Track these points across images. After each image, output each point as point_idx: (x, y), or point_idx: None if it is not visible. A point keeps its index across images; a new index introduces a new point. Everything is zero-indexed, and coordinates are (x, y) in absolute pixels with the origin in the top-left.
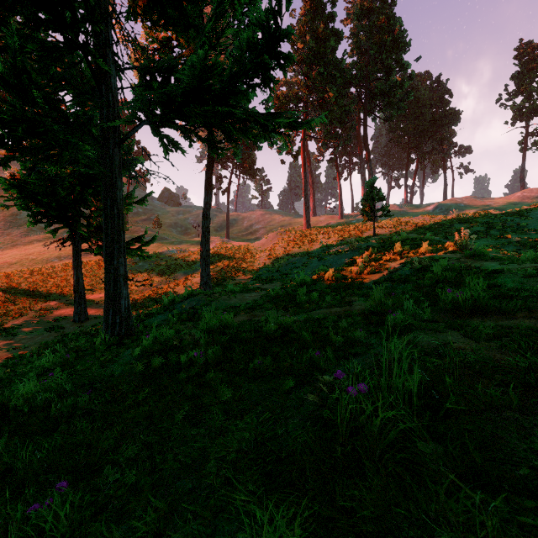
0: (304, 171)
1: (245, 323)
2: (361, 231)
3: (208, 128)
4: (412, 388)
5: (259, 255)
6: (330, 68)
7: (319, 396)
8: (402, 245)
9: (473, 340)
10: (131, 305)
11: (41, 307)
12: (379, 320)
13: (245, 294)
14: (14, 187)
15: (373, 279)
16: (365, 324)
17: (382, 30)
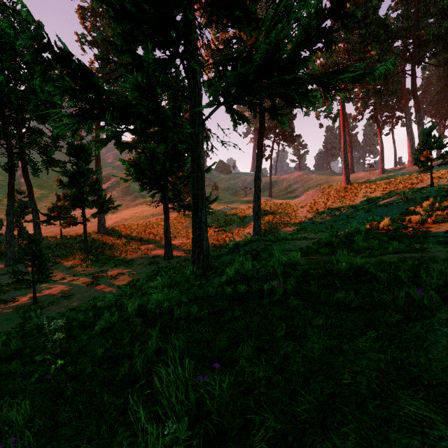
0: (343, 131)
1: (312, 263)
2: (410, 183)
3: (271, 98)
4: None
5: (300, 210)
6: (372, 27)
7: (447, 332)
8: None
9: None
10: None
11: (144, 248)
12: None
13: (296, 241)
14: (132, 166)
15: (442, 228)
16: None
17: None
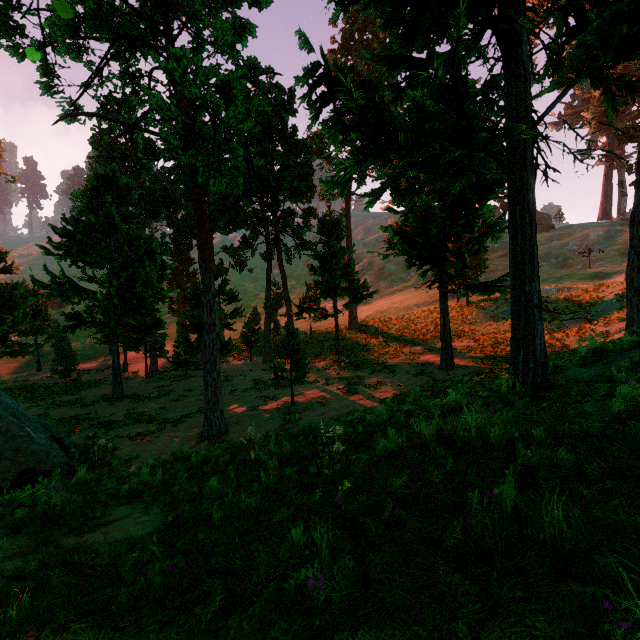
0: None
1: None
2: None
3: None
4: None
5: None
6: None
7: None
8: None
9: None
10: (501, 357)
11: (409, 351)
12: None
13: None
14: (397, 233)
15: None
16: None
17: None
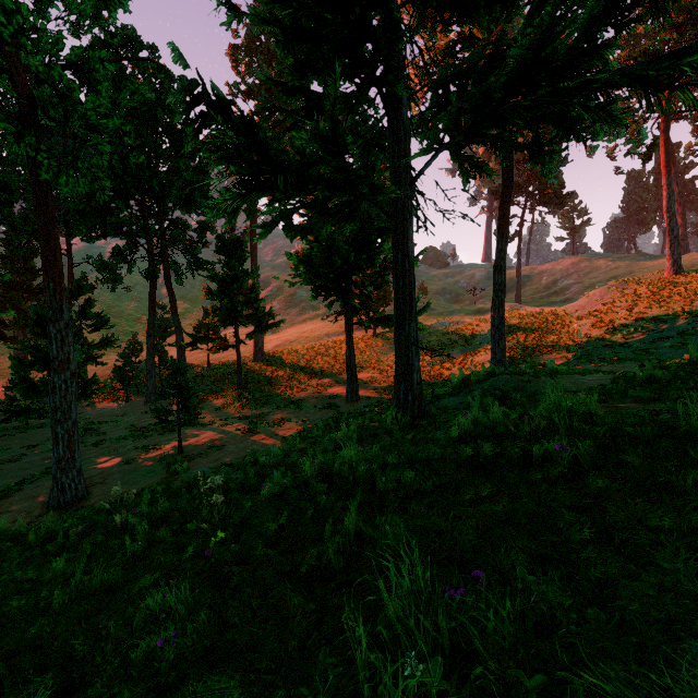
0: (667, 176)
1: (624, 412)
2: None
3: (533, 126)
4: None
5: (576, 323)
6: None
7: None
8: None
9: None
10: None
11: (317, 383)
12: None
13: (576, 377)
14: (302, 262)
15: None
16: None
17: None
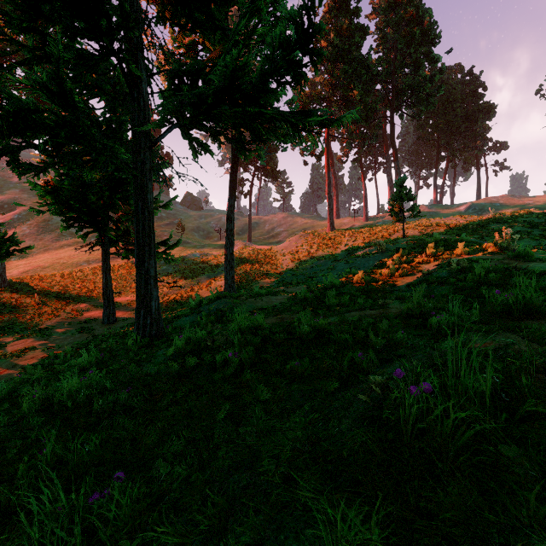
0: (328, 172)
1: (277, 325)
2: (388, 233)
3: (237, 129)
4: (484, 388)
5: (282, 258)
6: (355, 65)
7: (369, 397)
8: (435, 246)
9: (535, 342)
10: None
11: (72, 309)
12: (419, 323)
13: (271, 297)
14: (49, 193)
15: (406, 282)
16: (404, 327)
17: (410, 23)
